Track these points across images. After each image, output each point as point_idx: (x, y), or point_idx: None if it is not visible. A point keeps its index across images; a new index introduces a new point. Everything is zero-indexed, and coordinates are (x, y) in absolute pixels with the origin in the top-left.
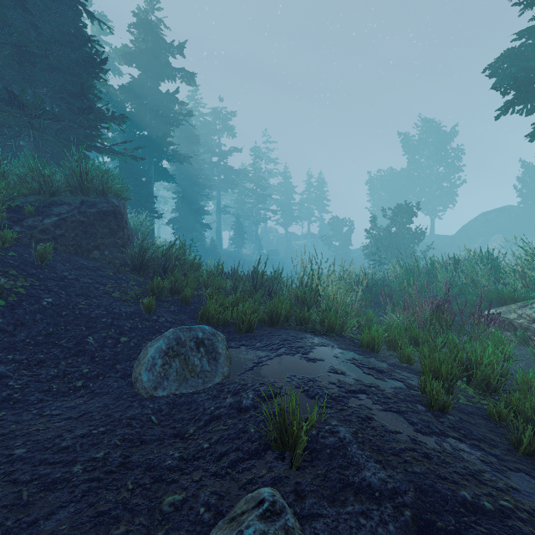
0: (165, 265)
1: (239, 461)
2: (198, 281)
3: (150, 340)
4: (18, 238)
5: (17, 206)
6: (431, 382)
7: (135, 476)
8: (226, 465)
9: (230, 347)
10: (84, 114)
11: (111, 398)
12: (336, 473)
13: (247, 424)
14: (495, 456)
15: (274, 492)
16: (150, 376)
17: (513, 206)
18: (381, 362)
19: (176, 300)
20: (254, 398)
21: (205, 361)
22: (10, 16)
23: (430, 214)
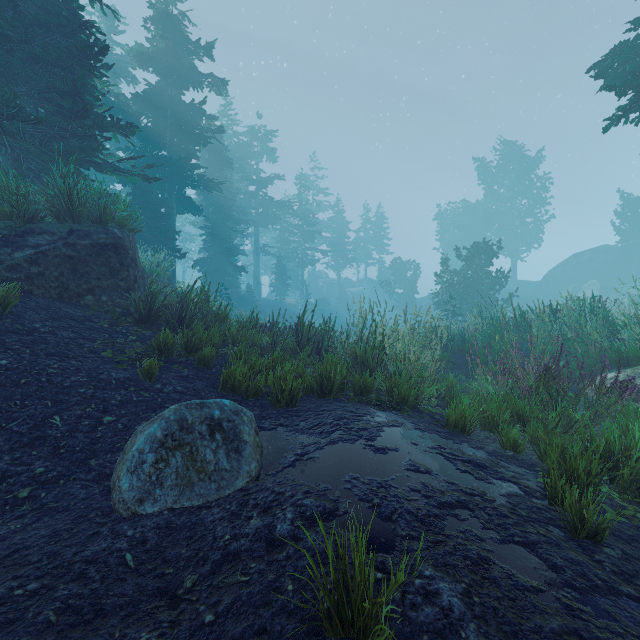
0: (181, 314)
1: None
2: (225, 335)
3: (146, 420)
4: None
5: None
6: (565, 487)
7: None
8: None
9: (262, 428)
10: (78, 119)
11: (69, 518)
12: None
13: (280, 573)
14: None
15: None
16: (133, 482)
17: (610, 247)
18: (477, 449)
19: (193, 361)
20: (294, 520)
21: (222, 454)
22: None
23: (511, 255)
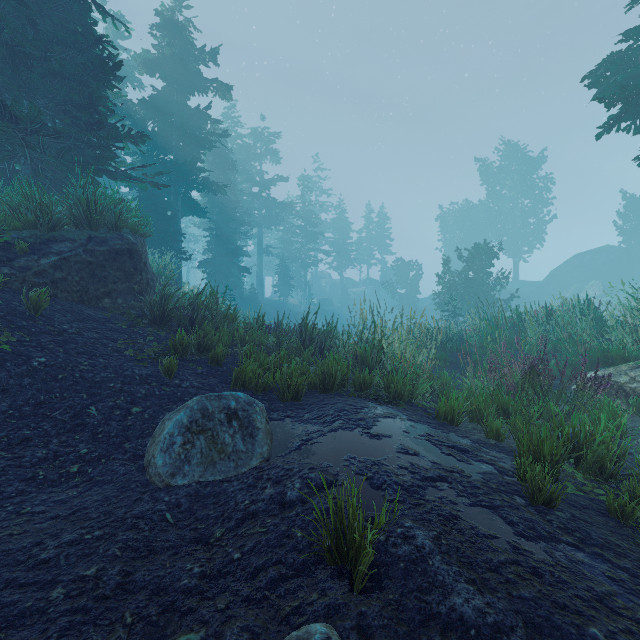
0: (193, 316)
1: (281, 579)
2: (233, 336)
3: (169, 411)
4: (7, 282)
5: (6, 243)
6: (531, 466)
7: (137, 603)
8: (264, 585)
9: (271, 419)
10: (93, 131)
11: (115, 488)
12: (414, 599)
13: (291, 525)
14: (625, 570)
15: (329, 632)
16: (166, 459)
17: (613, 247)
18: (463, 438)
19: (205, 359)
20: (302, 488)
21: (238, 438)
22: (1, 9)
23: (513, 256)
